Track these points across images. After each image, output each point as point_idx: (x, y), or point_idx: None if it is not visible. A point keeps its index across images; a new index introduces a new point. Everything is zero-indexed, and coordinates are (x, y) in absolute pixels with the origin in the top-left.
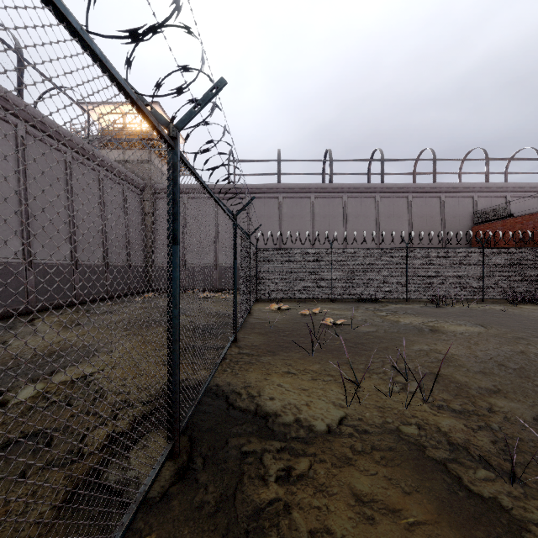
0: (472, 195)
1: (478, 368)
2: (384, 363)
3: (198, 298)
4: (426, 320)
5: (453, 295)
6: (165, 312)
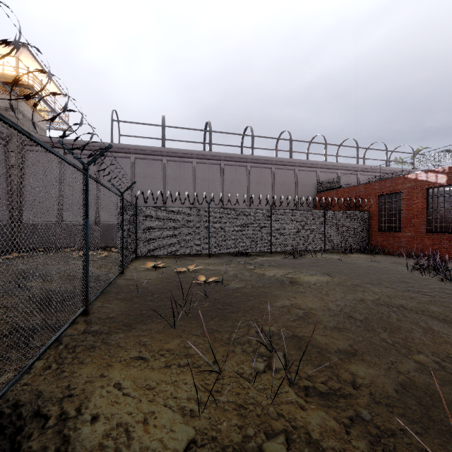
0: (316, 170)
1: (333, 324)
2: (250, 328)
3: (72, 258)
4: (286, 272)
5: (304, 248)
6: (16, 277)
